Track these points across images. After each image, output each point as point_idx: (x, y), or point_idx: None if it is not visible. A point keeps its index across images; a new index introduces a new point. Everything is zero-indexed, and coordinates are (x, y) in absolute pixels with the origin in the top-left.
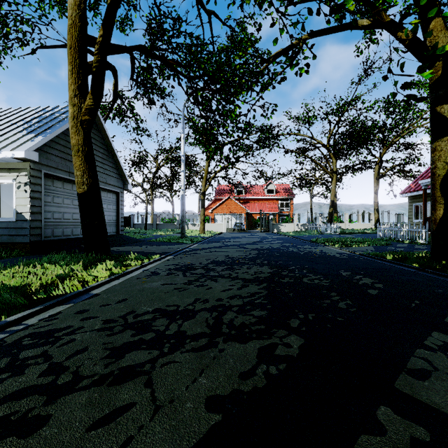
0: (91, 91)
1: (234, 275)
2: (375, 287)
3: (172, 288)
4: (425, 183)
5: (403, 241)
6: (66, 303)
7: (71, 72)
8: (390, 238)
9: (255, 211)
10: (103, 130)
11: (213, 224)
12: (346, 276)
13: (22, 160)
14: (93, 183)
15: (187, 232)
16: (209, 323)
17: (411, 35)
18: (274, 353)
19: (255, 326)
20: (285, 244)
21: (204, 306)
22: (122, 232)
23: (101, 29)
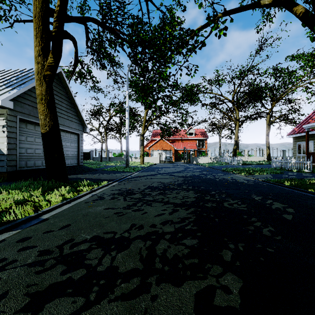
0: (51, 51)
1: (166, 199)
2: (288, 212)
3: (112, 213)
4: (308, 126)
5: (292, 170)
6: (14, 229)
7: (36, 36)
8: (281, 168)
9: (180, 148)
10: (67, 87)
11: (150, 157)
12: (259, 201)
13: (0, 108)
14: (54, 125)
15: (131, 163)
16: (142, 255)
17: (304, 9)
18: (214, 304)
19: (188, 260)
20: (203, 172)
21: (139, 233)
22: (82, 163)
23: (58, 0)
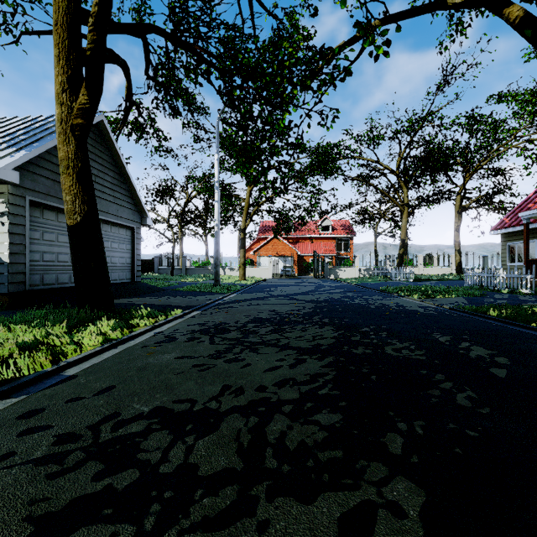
0: (85, 84)
1: (284, 341)
2: (498, 363)
3: (190, 365)
4: (528, 215)
5: (500, 291)
6: (14, 394)
7: (58, 58)
8: (481, 286)
9: (307, 253)
10: (113, 147)
11: (256, 268)
12: (446, 344)
13: None
14: (89, 212)
15: (223, 278)
16: (242, 442)
17: (522, 12)
18: None
19: (324, 452)
20: (347, 294)
21: (236, 402)
22: (139, 279)
23: None
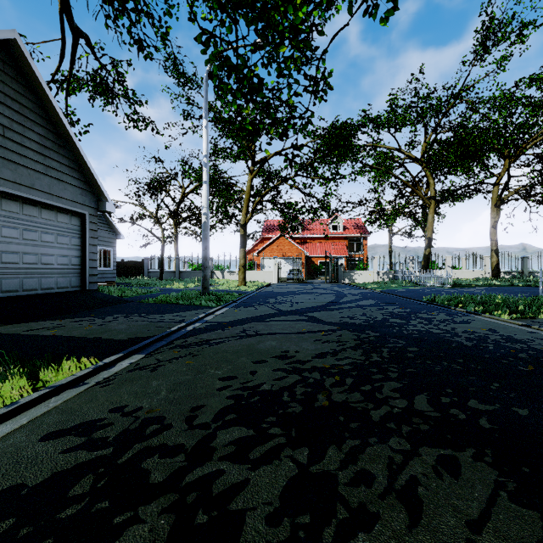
0: None
1: None
2: None
3: None
4: None
5: None
6: None
7: None
8: None
9: (316, 254)
10: (41, 89)
11: (259, 271)
12: None
13: None
14: None
15: (220, 283)
16: None
17: None
18: None
19: None
20: (389, 309)
21: None
22: (95, 286)
23: None
